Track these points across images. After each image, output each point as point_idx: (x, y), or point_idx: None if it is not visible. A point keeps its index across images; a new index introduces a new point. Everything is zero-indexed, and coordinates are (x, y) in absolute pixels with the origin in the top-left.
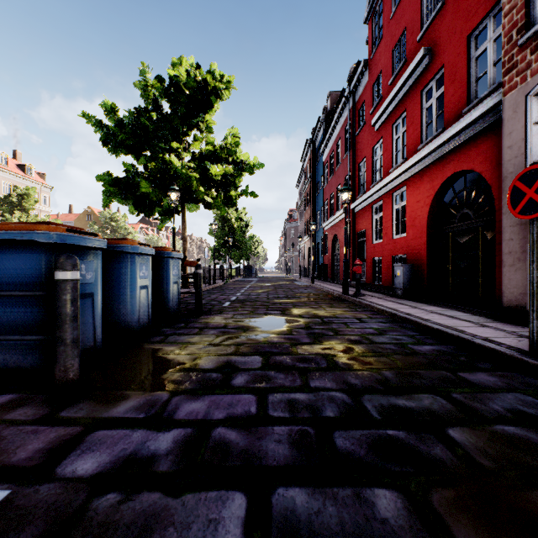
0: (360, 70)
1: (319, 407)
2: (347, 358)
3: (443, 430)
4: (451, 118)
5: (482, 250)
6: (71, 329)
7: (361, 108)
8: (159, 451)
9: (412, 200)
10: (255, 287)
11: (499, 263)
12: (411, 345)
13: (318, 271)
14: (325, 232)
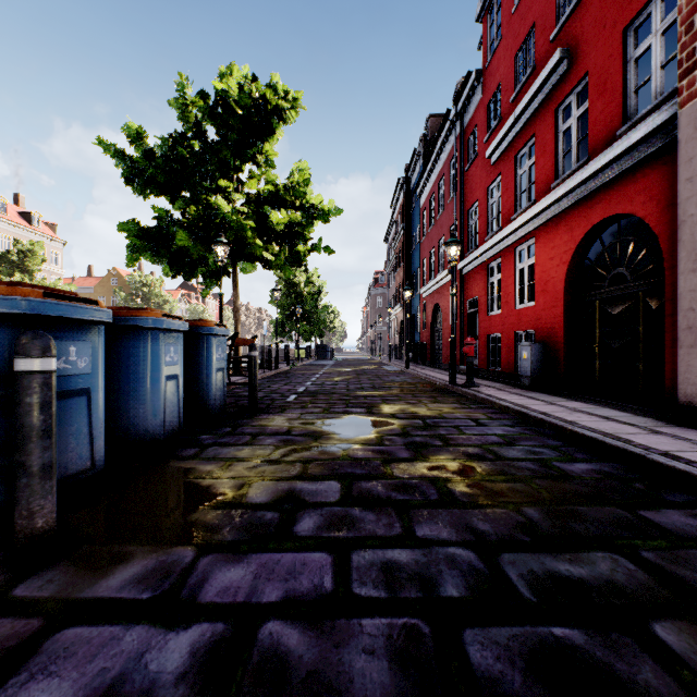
0: (470, 84)
1: (433, 577)
2: (467, 485)
3: (645, 627)
4: (600, 143)
5: (643, 325)
6: (40, 451)
7: (471, 134)
8: (163, 676)
9: (543, 257)
10: (330, 374)
11: (670, 342)
12: (557, 463)
13: (413, 351)
14: (423, 300)
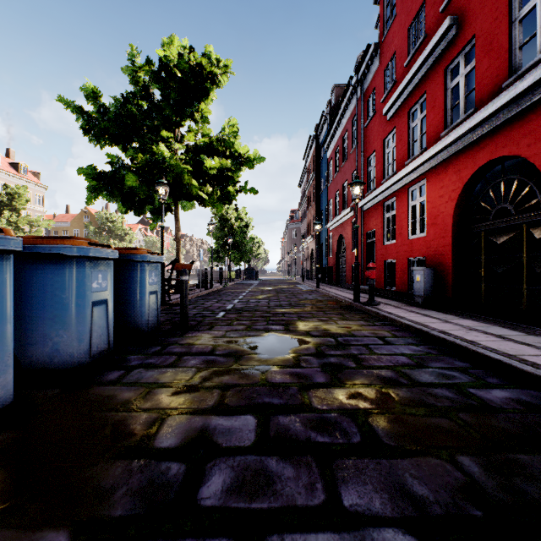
0: (369, 55)
1: None
2: (389, 420)
3: None
4: (486, 95)
5: (527, 253)
6: None
7: (370, 97)
8: None
9: (433, 195)
10: (255, 292)
11: None
12: (473, 390)
13: (322, 273)
14: (330, 232)
